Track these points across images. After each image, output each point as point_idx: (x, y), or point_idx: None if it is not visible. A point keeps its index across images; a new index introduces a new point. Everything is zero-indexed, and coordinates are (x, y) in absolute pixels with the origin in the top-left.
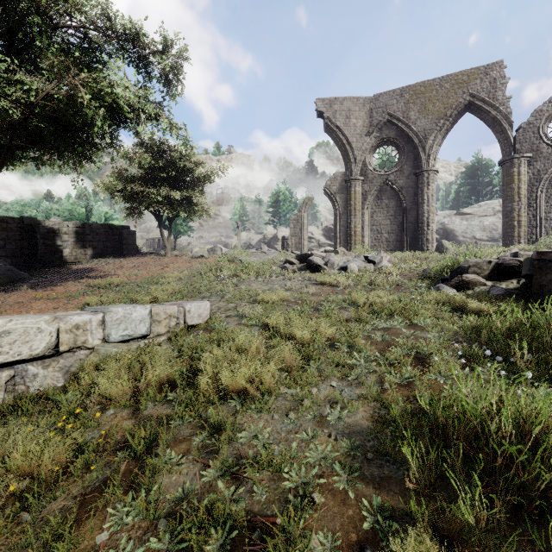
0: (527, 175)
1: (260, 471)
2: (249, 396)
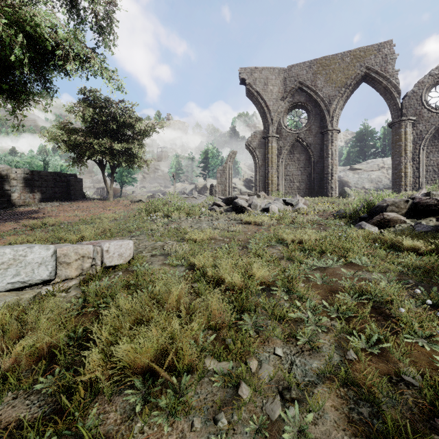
0: (412, 135)
1: None
2: (159, 380)
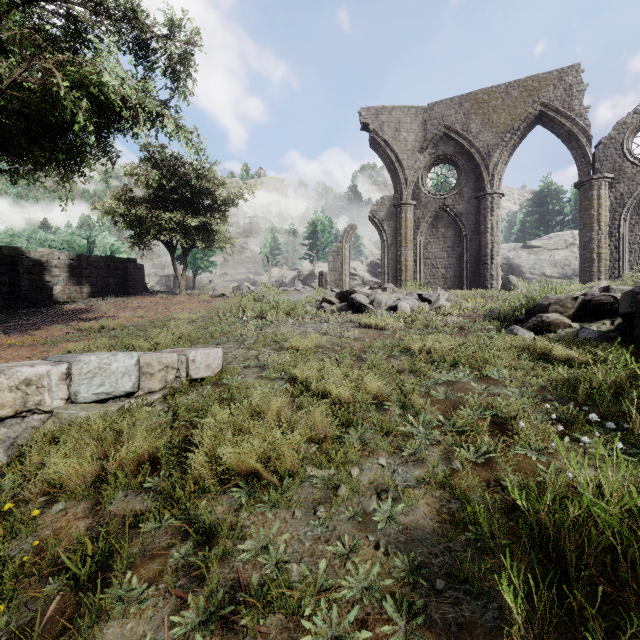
0: (608, 199)
1: (267, 615)
2: (262, 481)
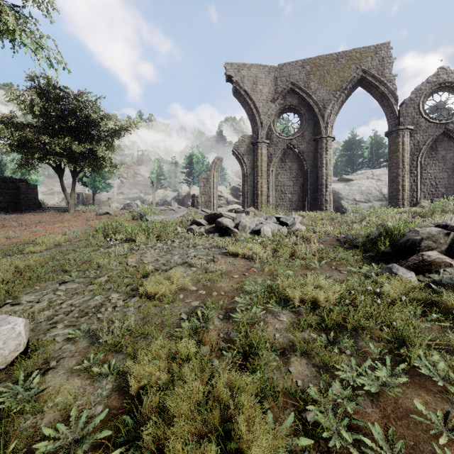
0: (409, 145)
1: None
2: None
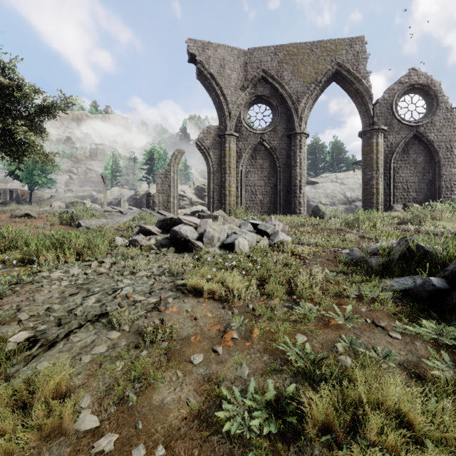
0: (382, 147)
1: None
2: None
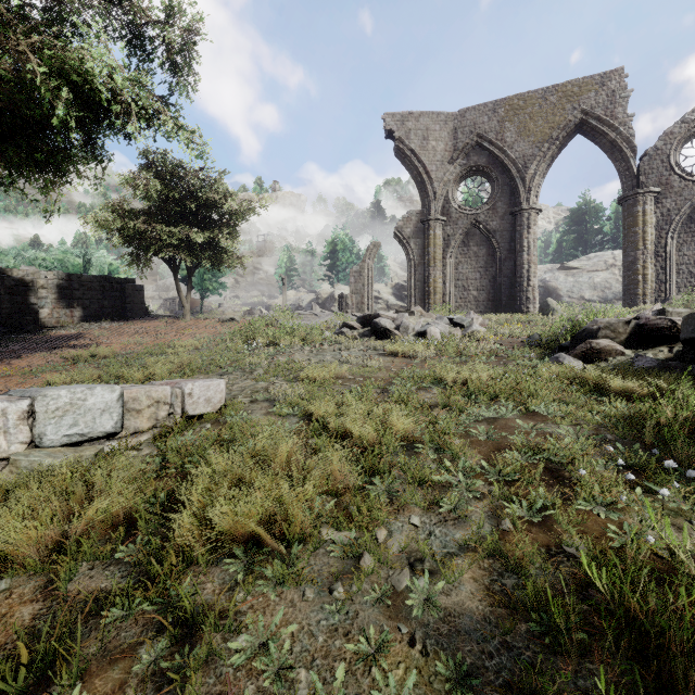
0: (654, 216)
1: None
2: (264, 549)
